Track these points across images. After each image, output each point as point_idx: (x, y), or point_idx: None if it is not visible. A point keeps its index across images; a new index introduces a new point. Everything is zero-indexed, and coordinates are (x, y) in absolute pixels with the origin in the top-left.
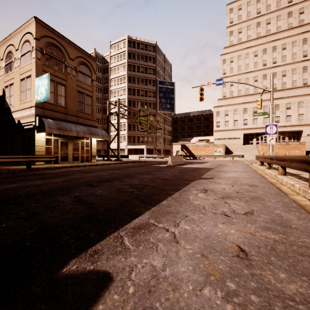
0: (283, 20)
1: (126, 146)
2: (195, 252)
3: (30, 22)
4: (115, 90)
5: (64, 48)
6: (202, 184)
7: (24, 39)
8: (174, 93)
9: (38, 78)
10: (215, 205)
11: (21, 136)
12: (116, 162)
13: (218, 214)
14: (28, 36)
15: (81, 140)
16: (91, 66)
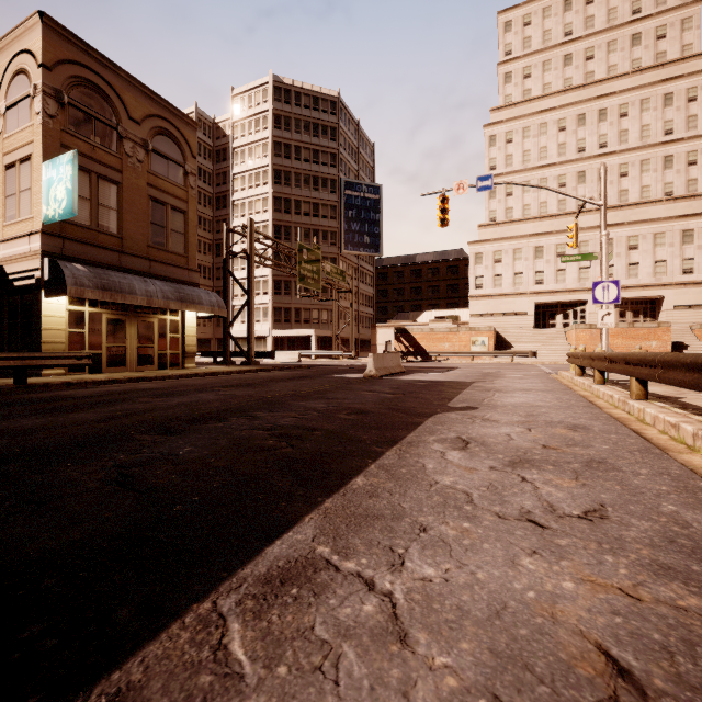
0: (620, 51)
1: (270, 331)
2: (469, 685)
3: (30, 24)
4: (244, 202)
5: (115, 92)
6: (452, 425)
7: (15, 67)
8: (379, 210)
9: (48, 162)
10: (498, 489)
11: (6, 306)
12: (243, 370)
13: (512, 519)
14: (24, 59)
15: (159, 316)
16: (183, 140)
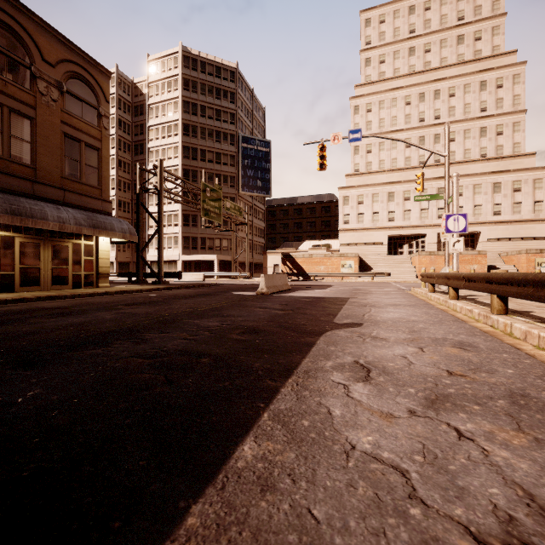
0: (450, 47)
1: (180, 256)
2: None
3: None
4: (158, 149)
5: (29, 35)
6: (345, 346)
7: None
8: (269, 160)
9: None
10: (438, 457)
11: None
12: (151, 288)
13: (498, 544)
14: None
15: (74, 241)
16: (97, 86)
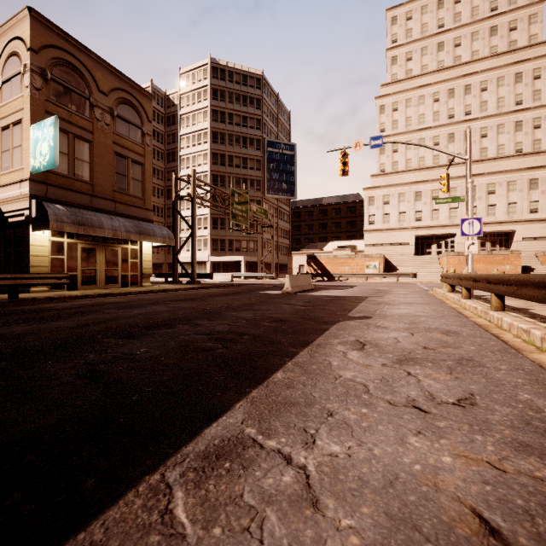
0: (481, 40)
1: (209, 257)
2: (369, 543)
3: (20, 17)
4: (189, 156)
5: (88, 70)
6: (352, 331)
7: (9, 50)
8: (294, 163)
9: (35, 125)
10: (389, 381)
11: (2, 238)
12: (188, 287)
13: (401, 405)
14: (16, 44)
15: (122, 246)
16: (141, 108)
